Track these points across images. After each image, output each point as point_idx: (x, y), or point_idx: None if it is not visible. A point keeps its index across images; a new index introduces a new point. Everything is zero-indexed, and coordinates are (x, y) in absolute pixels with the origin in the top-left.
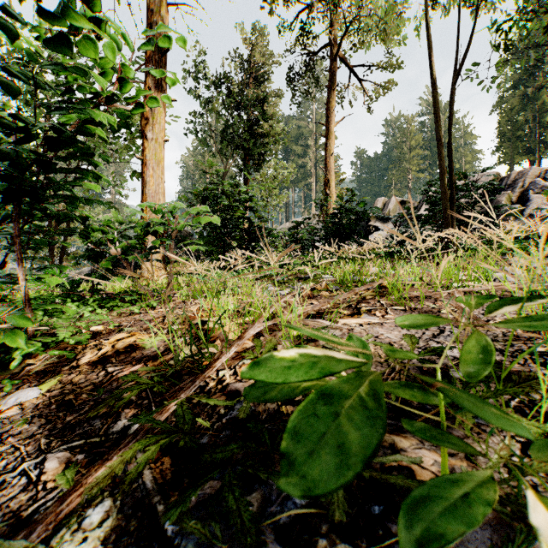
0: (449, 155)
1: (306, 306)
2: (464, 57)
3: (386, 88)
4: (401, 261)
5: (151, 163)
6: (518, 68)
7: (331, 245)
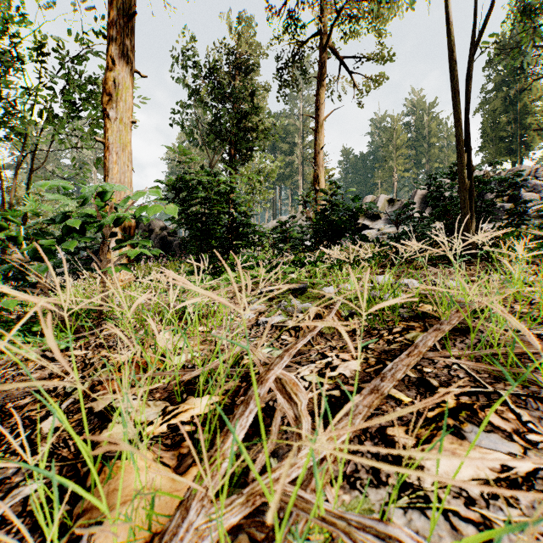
0: (467, 140)
1: (313, 361)
2: (486, 23)
3: (377, 81)
4: (409, 265)
5: (114, 147)
6: (501, 71)
7: (323, 244)
